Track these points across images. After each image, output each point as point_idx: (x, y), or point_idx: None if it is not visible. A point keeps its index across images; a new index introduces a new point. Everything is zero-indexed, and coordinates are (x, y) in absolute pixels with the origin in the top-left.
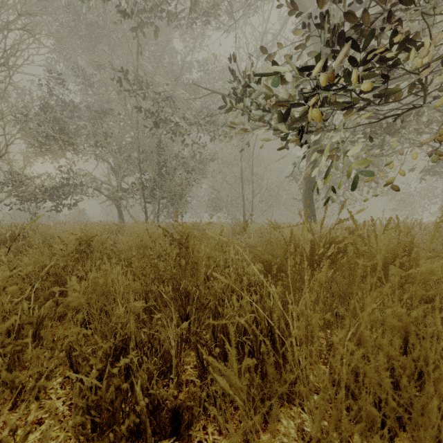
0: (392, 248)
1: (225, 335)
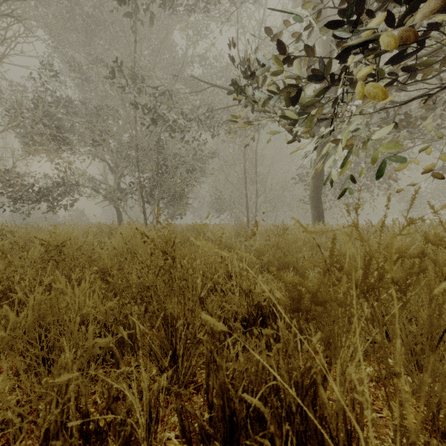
0: None
1: (226, 402)
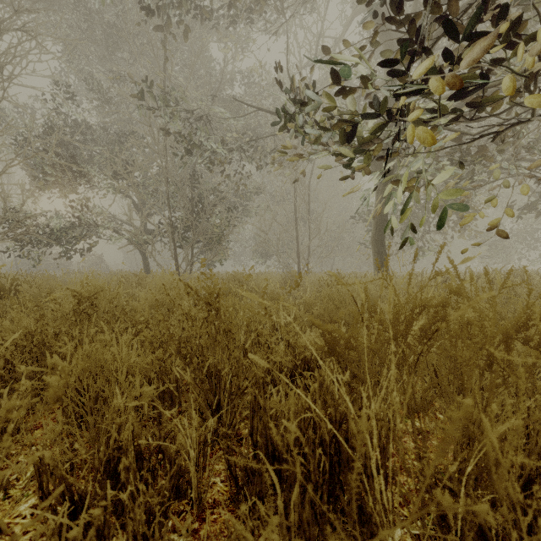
0: (519, 315)
1: (269, 440)
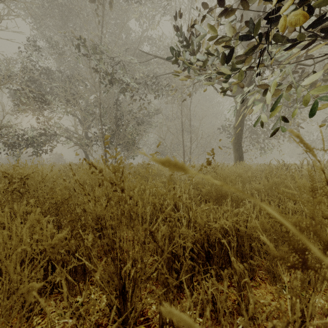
0: None
1: None
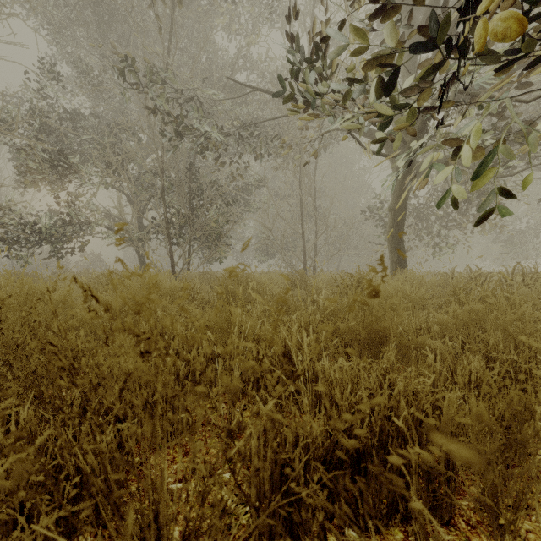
0: None
1: None
